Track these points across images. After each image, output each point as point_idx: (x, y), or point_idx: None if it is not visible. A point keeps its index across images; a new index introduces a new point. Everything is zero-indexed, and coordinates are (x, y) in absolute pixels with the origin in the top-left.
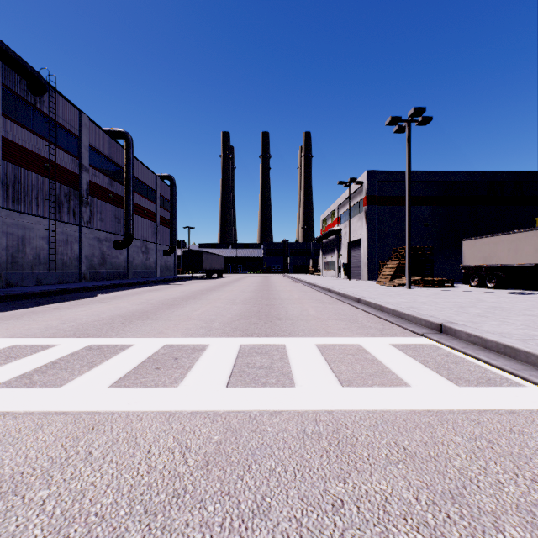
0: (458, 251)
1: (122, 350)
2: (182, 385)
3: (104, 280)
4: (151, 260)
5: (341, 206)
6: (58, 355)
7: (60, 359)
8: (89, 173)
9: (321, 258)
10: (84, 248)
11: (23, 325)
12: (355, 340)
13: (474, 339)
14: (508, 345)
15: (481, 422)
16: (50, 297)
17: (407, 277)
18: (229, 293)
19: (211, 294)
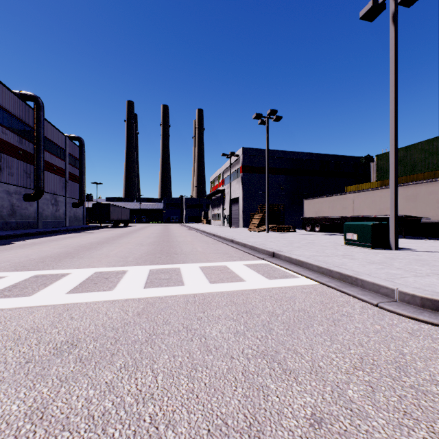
0: (302, 207)
1: (64, 276)
2: (116, 289)
3: (14, 229)
4: (61, 211)
5: (225, 172)
6: (13, 281)
7: (17, 283)
8: None
9: (210, 211)
10: None
11: None
12: (223, 263)
13: (287, 258)
14: (300, 260)
15: (271, 291)
16: None
17: (266, 225)
18: (137, 239)
19: (121, 239)
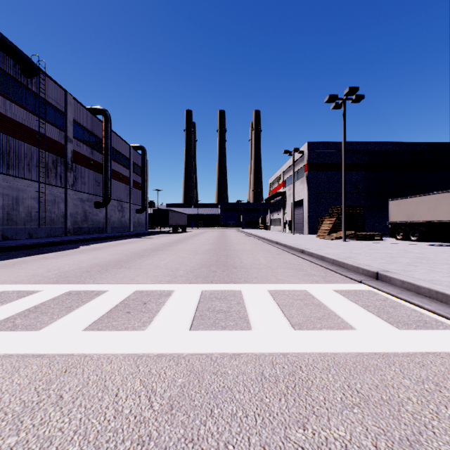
0: (385, 210)
1: (97, 296)
2: (150, 328)
3: (86, 234)
4: (126, 217)
5: (286, 172)
6: (40, 300)
7: (42, 304)
8: (73, 144)
9: (269, 216)
10: (69, 207)
11: (13, 273)
12: (302, 286)
13: (408, 285)
14: (440, 291)
15: (425, 364)
16: (39, 248)
17: (343, 232)
18: (192, 245)
19: (176, 246)
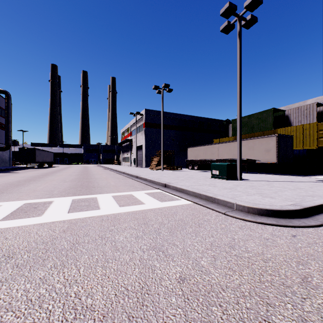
0: (186, 153)
1: None
2: (44, 215)
3: None
4: None
5: (132, 126)
6: None
7: None
8: None
9: (121, 155)
10: None
11: None
12: (130, 192)
13: (174, 188)
14: (182, 188)
15: (162, 209)
16: None
17: (162, 165)
18: (61, 176)
19: (47, 177)
